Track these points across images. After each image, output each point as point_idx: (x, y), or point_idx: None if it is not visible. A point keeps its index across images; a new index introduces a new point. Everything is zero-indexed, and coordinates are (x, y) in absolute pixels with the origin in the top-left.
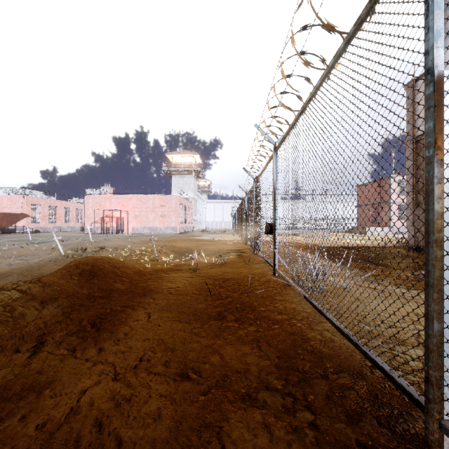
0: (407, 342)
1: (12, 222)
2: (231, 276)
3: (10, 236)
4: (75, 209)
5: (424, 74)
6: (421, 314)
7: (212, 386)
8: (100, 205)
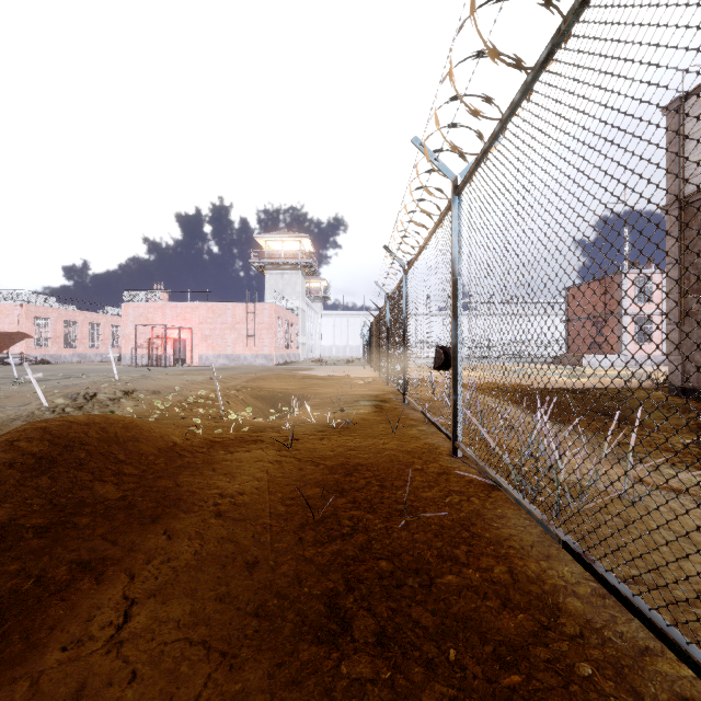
0: None
1: (2, 347)
2: (362, 460)
3: None
4: (108, 325)
5: (700, 85)
6: None
7: None
8: (147, 319)
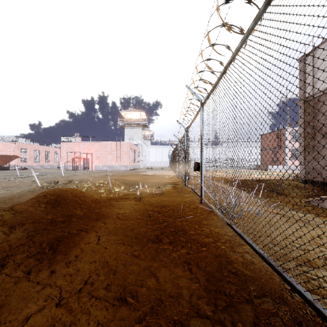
0: (317, 264)
1: (6, 162)
2: (167, 204)
3: (5, 172)
4: (53, 152)
5: (312, 50)
6: (324, 237)
7: (147, 313)
8: (72, 149)
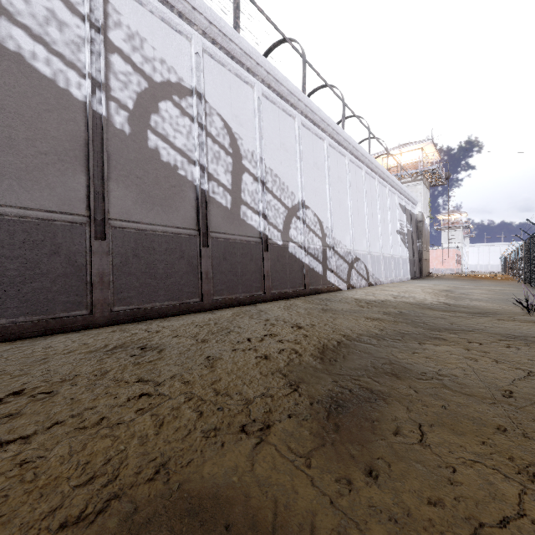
0: None
1: None
2: None
3: None
4: None
5: None
6: None
7: None
8: None
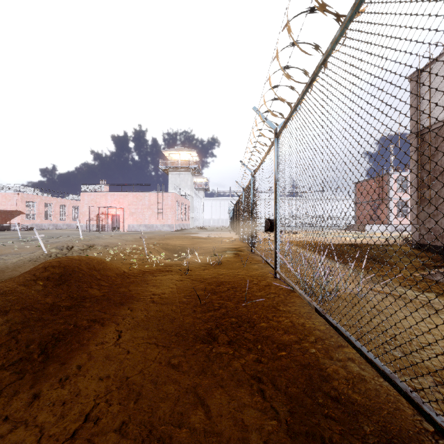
0: None
1: (6, 219)
2: (226, 279)
3: (3, 234)
4: (71, 206)
5: (429, 64)
6: None
7: None
8: (96, 202)
